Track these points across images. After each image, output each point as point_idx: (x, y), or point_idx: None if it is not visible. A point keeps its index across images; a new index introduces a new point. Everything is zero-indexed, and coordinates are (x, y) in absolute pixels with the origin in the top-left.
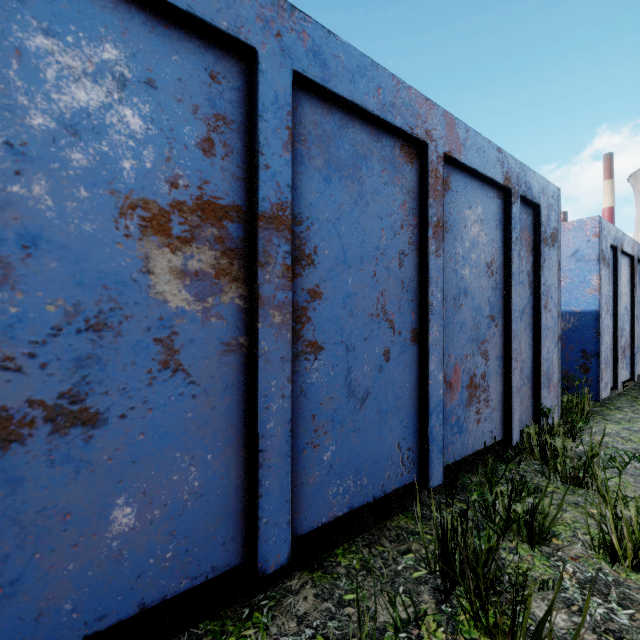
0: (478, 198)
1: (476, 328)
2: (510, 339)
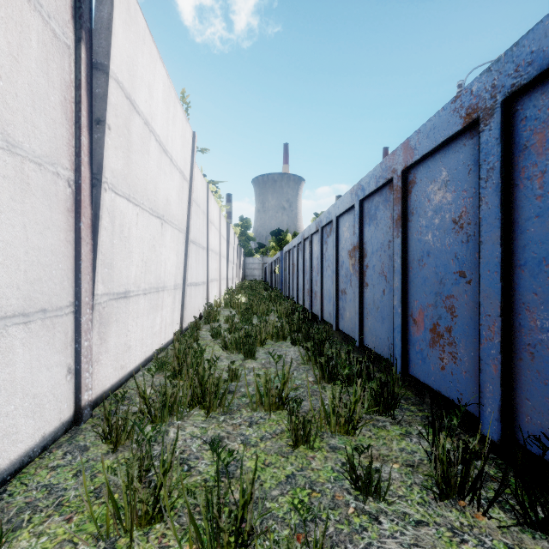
0: (442, 165)
1: (439, 283)
2: (479, 299)
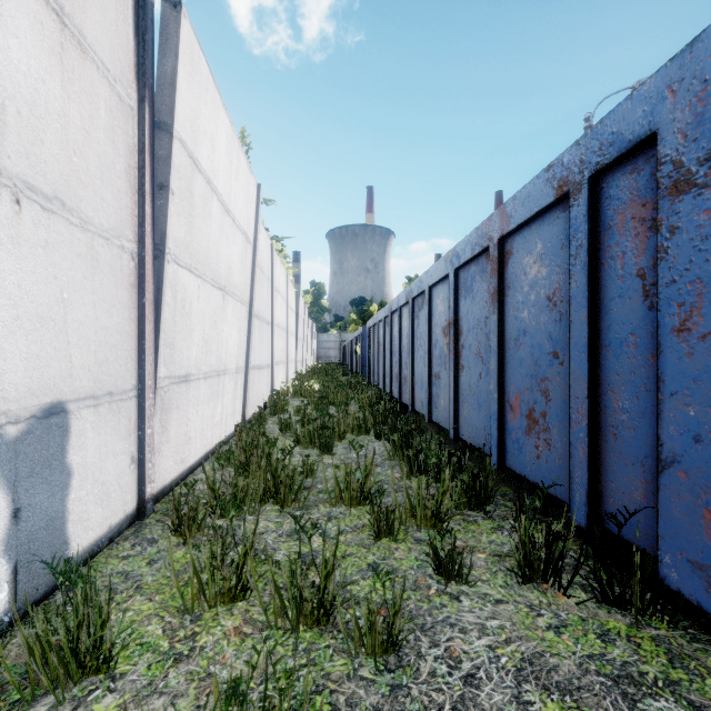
0: (537, 237)
1: (535, 365)
2: (569, 381)
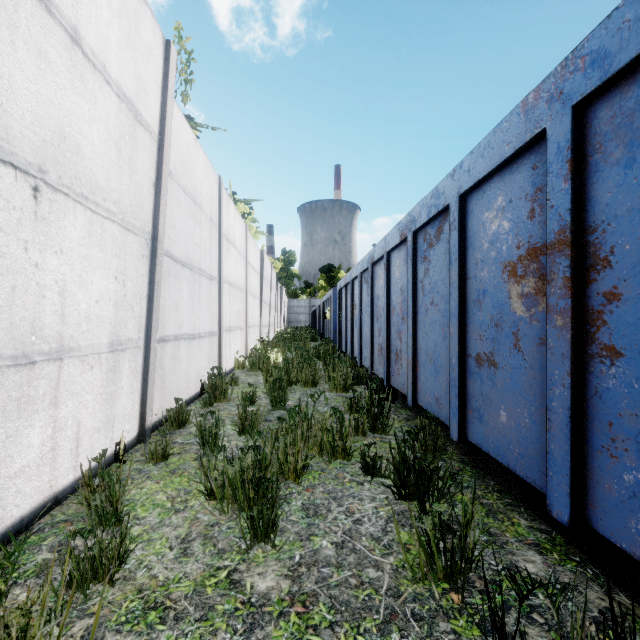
0: None
1: None
2: None
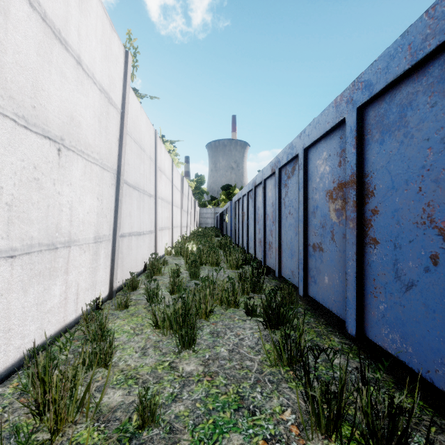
0: None
1: None
2: None
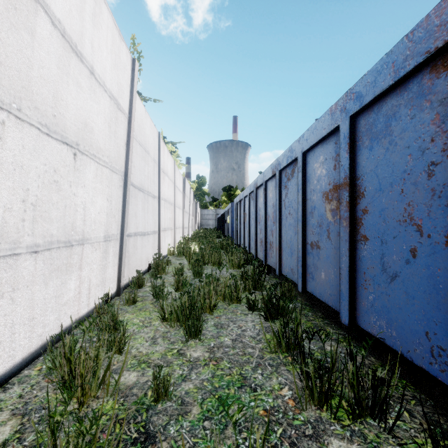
0: None
1: None
2: None
